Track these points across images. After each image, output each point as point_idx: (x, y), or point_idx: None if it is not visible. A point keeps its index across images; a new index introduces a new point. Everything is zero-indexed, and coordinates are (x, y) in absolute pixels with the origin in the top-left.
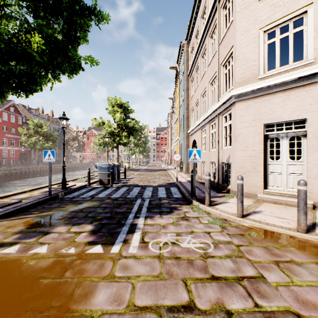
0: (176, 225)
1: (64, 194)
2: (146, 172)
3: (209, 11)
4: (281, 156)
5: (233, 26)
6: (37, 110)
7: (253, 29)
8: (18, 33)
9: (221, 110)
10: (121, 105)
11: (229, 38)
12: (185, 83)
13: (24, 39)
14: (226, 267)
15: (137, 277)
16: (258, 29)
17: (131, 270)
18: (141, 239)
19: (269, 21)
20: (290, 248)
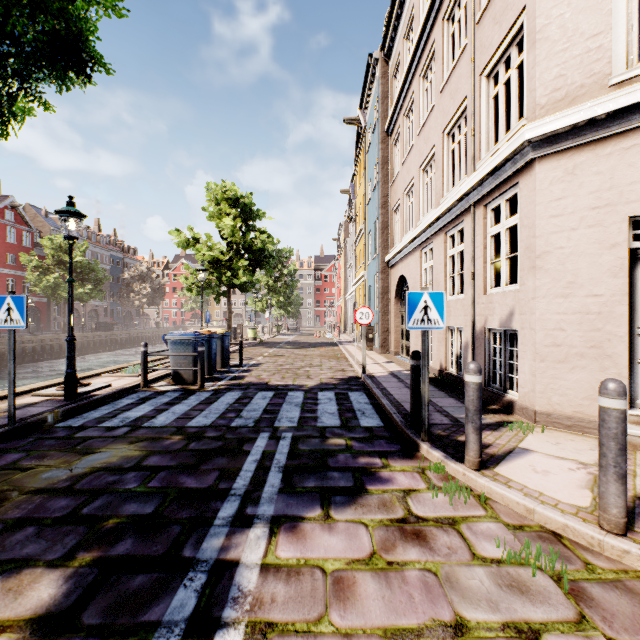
0: (386, 577)
1: (65, 414)
2: (291, 350)
3: None
4: None
5: None
6: None
7: None
8: None
9: (483, 190)
10: (236, 201)
11: None
12: (380, 148)
13: None
14: None
15: None
16: None
17: None
18: None
19: None
20: None
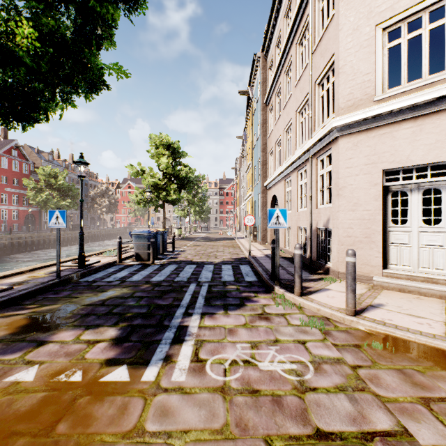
0: (250, 329)
1: (81, 275)
2: (204, 242)
3: (297, 4)
4: (409, 219)
5: (334, 23)
6: (50, 154)
7: (366, 26)
8: (1, 24)
9: (315, 150)
10: (169, 146)
11: (329, 41)
12: (261, 114)
13: (4, 29)
14: (339, 412)
15: (184, 432)
16: (373, 25)
17: (174, 417)
18: (194, 355)
19: (390, 12)
20: (442, 372)
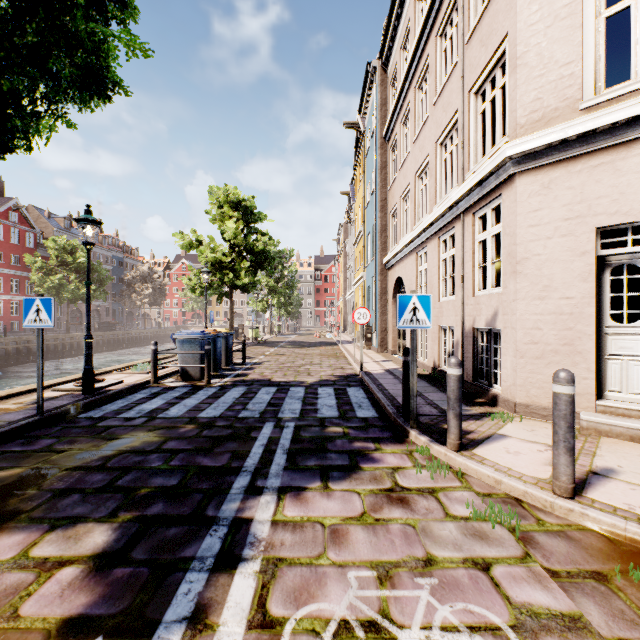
0: (374, 529)
1: (85, 406)
2: (292, 349)
3: None
4: None
5: None
6: (66, 219)
7: None
8: None
9: (472, 200)
10: (238, 204)
11: (496, 17)
12: (378, 154)
13: None
14: None
15: None
16: None
17: None
18: (257, 605)
19: None
20: None
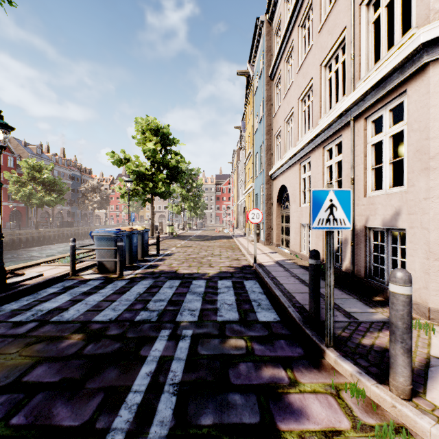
0: None
1: None
2: (198, 242)
3: None
4: None
5: None
6: (38, 147)
7: None
8: None
9: (365, 104)
10: (157, 131)
11: None
12: (265, 89)
13: None
14: None
15: None
16: None
17: None
18: None
19: None
20: None
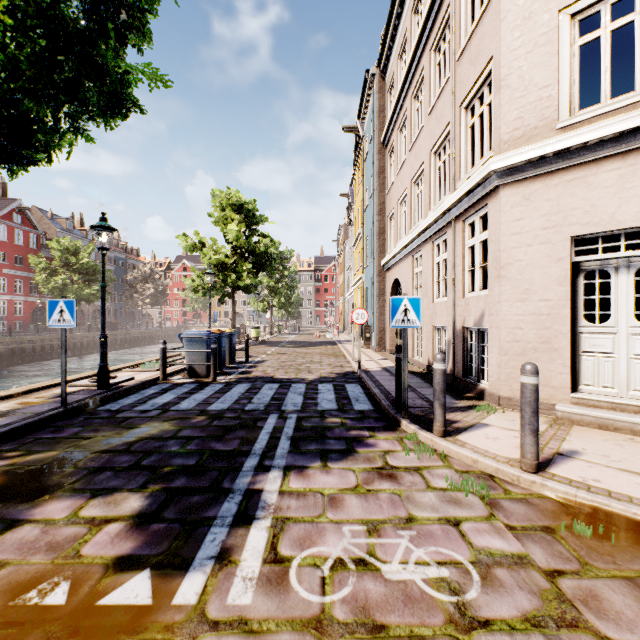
0: (366, 496)
1: (102, 400)
2: (293, 348)
3: None
4: (614, 314)
5: (492, 11)
6: (69, 220)
7: (544, 12)
8: None
9: (462, 208)
10: (240, 207)
11: (483, 39)
12: (376, 159)
13: None
14: None
15: None
16: (555, 10)
17: None
18: (270, 548)
19: None
20: None
